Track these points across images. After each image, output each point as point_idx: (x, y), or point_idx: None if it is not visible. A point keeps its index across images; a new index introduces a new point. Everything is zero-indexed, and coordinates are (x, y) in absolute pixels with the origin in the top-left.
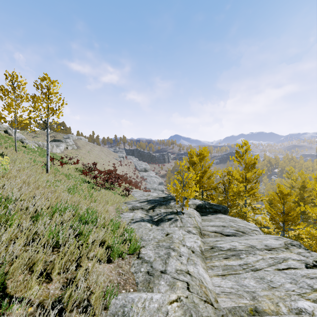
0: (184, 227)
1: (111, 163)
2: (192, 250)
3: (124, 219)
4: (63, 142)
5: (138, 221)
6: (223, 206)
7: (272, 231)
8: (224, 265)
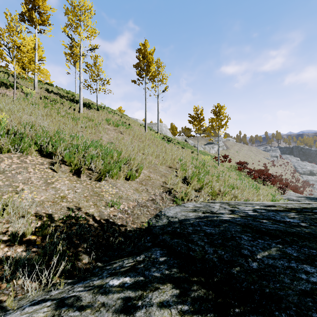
0: None
1: (261, 162)
2: None
3: None
4: (215, 144)
5: None
6: None
7: None
8: None
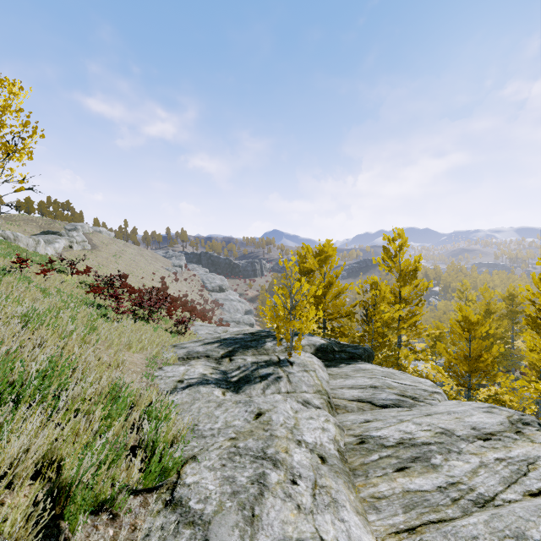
0: (295, 392)
1: (157, 276)
2: (321, 454)
3: (161, 381)
4: (63, 237)
5: (194, 383)
6: (364, 347)
7: (449, 389)
8: (402, 491)
